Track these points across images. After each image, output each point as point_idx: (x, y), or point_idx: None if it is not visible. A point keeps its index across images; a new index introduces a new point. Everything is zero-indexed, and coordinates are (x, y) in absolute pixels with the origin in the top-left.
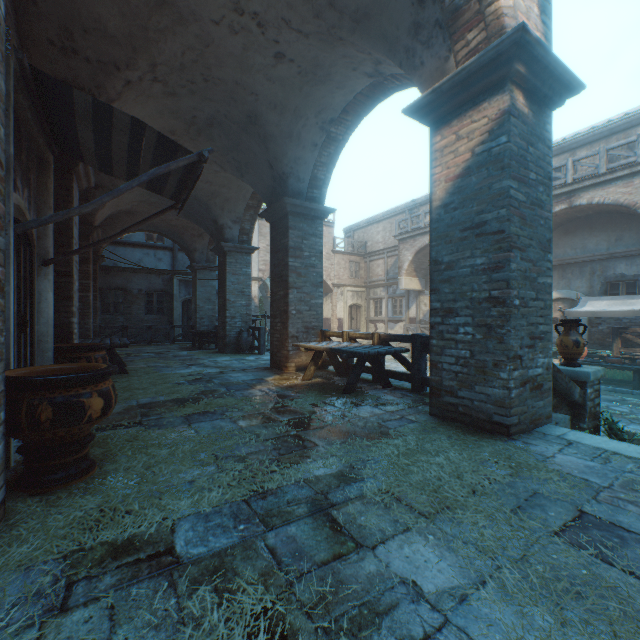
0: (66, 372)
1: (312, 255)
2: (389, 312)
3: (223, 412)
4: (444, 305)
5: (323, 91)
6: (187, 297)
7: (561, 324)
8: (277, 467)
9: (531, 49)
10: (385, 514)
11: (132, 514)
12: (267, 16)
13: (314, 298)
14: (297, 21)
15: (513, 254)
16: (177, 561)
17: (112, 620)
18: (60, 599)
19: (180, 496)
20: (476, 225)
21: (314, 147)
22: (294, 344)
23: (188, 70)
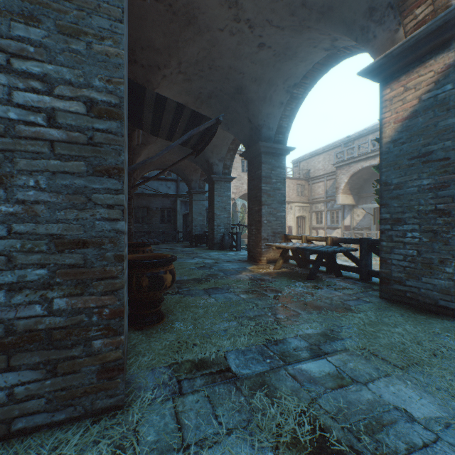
0: (146, 258)
1: (278, 181)
2: (328, 221)
3: (227, 288)
4: (393, 216)
5: (290, 65)
6: (185, 212)
7: None
8: (278, 326)
9: None
10: (367, 363)
11: (197, 346)
12: (256, 20)
13: (279, 212)
14: (277, 20)
15: None
16: (235, 376)
17: (211, 403)
18: (177, 388)
19: (222, 338)
20: (422, 154)
21: (280, 105)
22: (267, 244)
23: (200, 63)
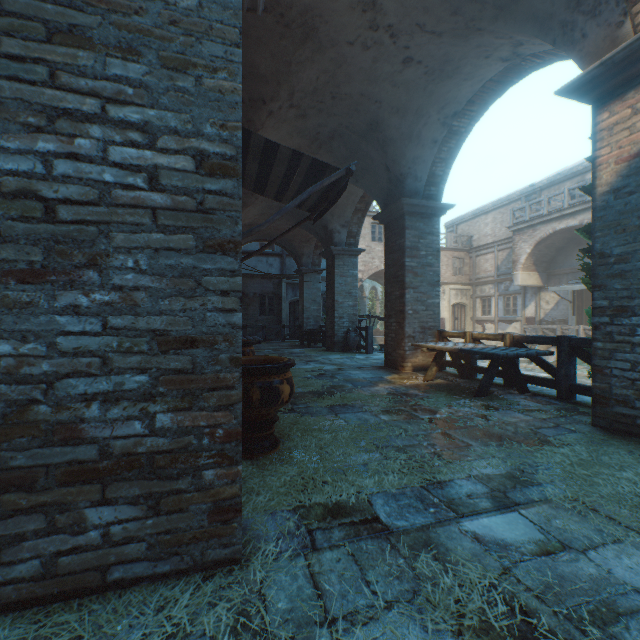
0: (254, 362)
1: (428, 254)
2: (500, 311)
3: (360, 406)
4: (613, 303)
5: (448, 86)
6: (293, 299)
7: None
8: (440, 461)
9: None
10: (583, 521)
11: (329, 484)
12: (401, 26)
13: (430, 298)
14: (432, 23)
15: None
16: (387, 529)
17: (357, 564)
18: (308, 540)
19: (361, 475)
20: None
21: (433, 144)
22: (414, 344)
23: (319, 92)
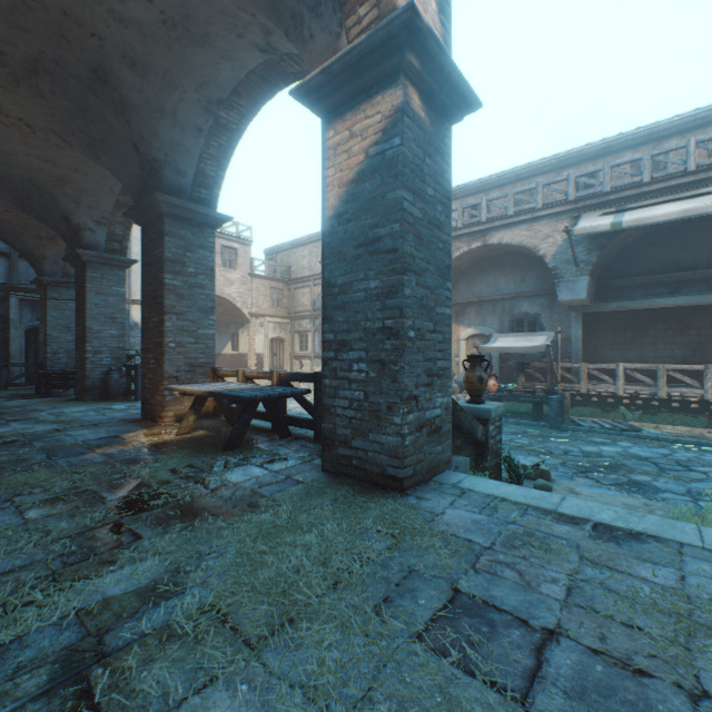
0: None
1: (200, 272)
2: (316, 347)
3: (12, 497)
4: (338, 337)
5: (203, 57)
6: (35, 324)
7: (468, 359)
8: (42, 593)
9: (424, 40)
10: (188, 656)
11: None
12: None
13: (203, 327)
14: None
15: (408, 278)
16: None
17: None
18: None
19: None
20: (370, 241)
21: (198, 132)
22: (167, 387)
23: None
